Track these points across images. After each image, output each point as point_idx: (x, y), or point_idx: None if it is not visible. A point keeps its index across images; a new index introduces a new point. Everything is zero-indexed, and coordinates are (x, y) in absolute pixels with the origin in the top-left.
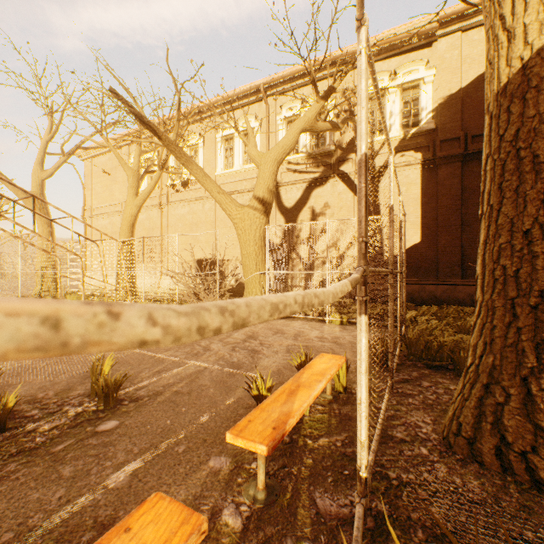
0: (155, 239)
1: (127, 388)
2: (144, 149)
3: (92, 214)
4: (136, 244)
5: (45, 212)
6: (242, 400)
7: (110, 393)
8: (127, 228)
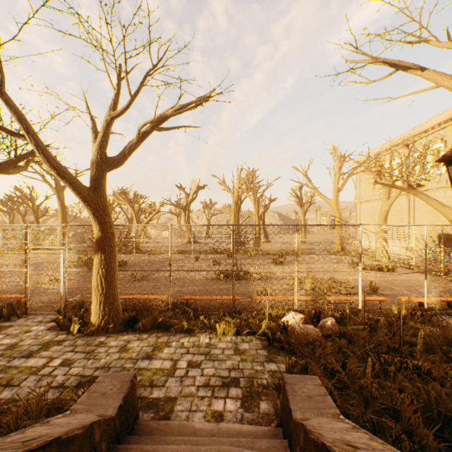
0: (403, 217)
1: (379, 291)
2: (394, 157)
3: (359, 201)
4: (389, 220)
5: (338, 208)
6: (416, 303)
7: (374, 290)
8: (382, 218)
